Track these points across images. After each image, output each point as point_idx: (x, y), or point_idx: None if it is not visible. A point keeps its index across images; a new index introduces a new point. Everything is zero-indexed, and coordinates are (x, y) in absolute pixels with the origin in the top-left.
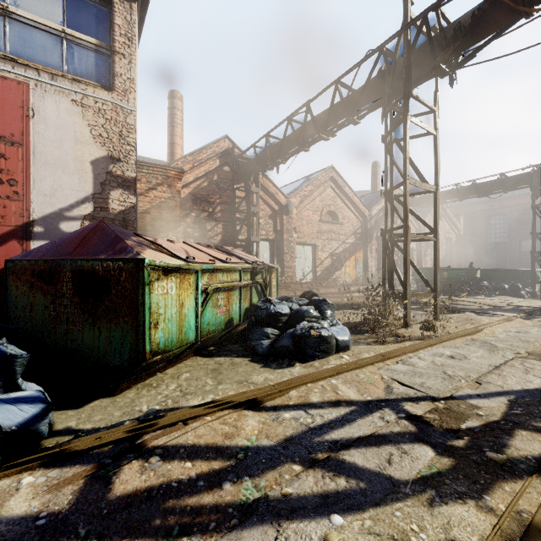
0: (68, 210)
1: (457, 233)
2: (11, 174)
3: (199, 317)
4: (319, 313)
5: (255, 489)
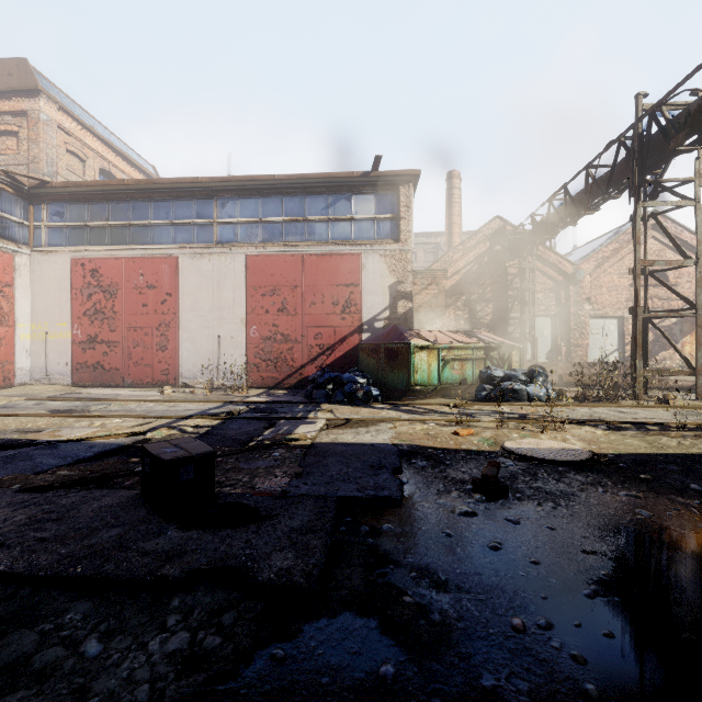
0: (378, 316)
1: None
2: (355, 301)
3: (439, 373)
4: (530, 379)
5: (439, 415)
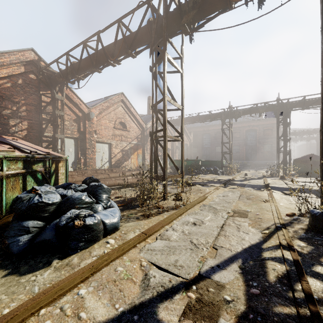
0: None
1: (190, 142)
2: None
3: None
4: (94, 197)
5: None
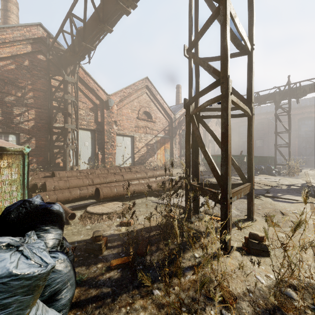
0: None
1: None
2: None
3: None
4: None
5: None
